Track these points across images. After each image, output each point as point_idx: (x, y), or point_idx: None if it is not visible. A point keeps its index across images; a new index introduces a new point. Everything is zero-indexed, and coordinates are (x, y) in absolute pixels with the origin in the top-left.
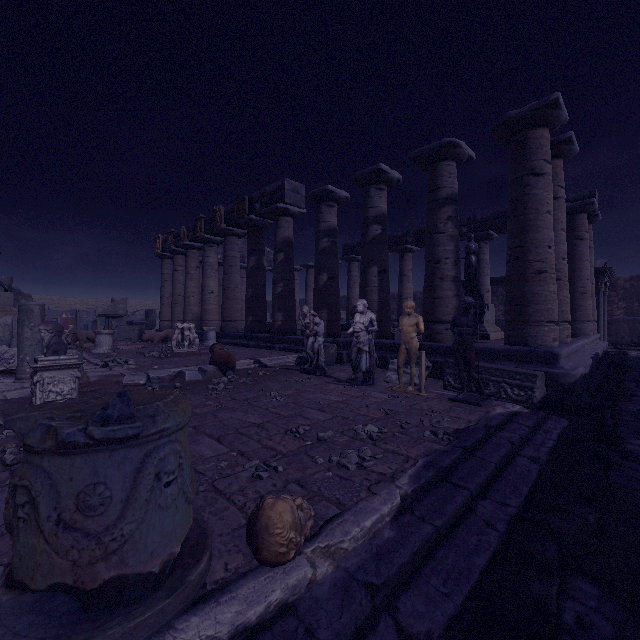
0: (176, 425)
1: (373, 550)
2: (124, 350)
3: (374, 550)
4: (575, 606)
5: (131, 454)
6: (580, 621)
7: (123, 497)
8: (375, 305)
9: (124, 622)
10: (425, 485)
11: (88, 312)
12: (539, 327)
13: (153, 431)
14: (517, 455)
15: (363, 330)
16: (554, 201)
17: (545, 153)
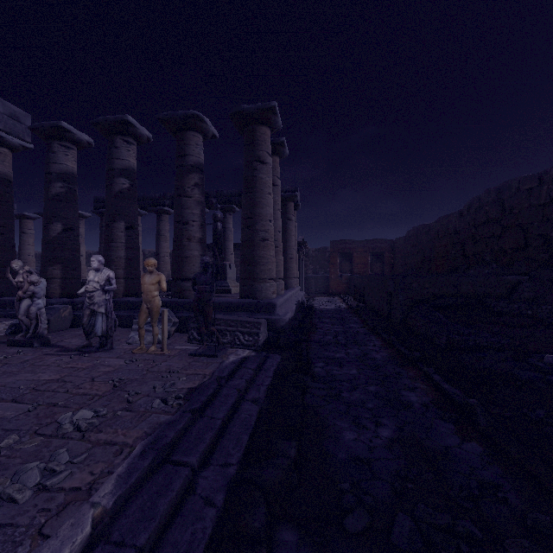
0: None
1: None
2: None
3: None
4: None
5: None
6: None
7: None
8: (122, 262)
9: None
10: (137, 482)
11: None
12: (264, 283)
13: None
14: (243, 401)
15: (98, 289)
16: (274, 187)
17: (268, 147)
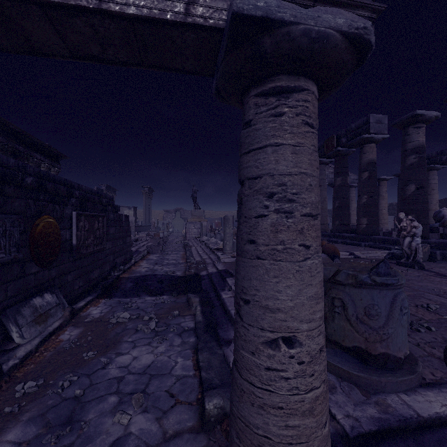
0: (404, 283)
1: None
2: None
3: None
4: None
5: (388, 293)
6: None
7: (385, 314)
8: None
9: (393, 376)
10: None
11: None
12: None
13: (398, 283)
14: None
15: None
16: None
17: None
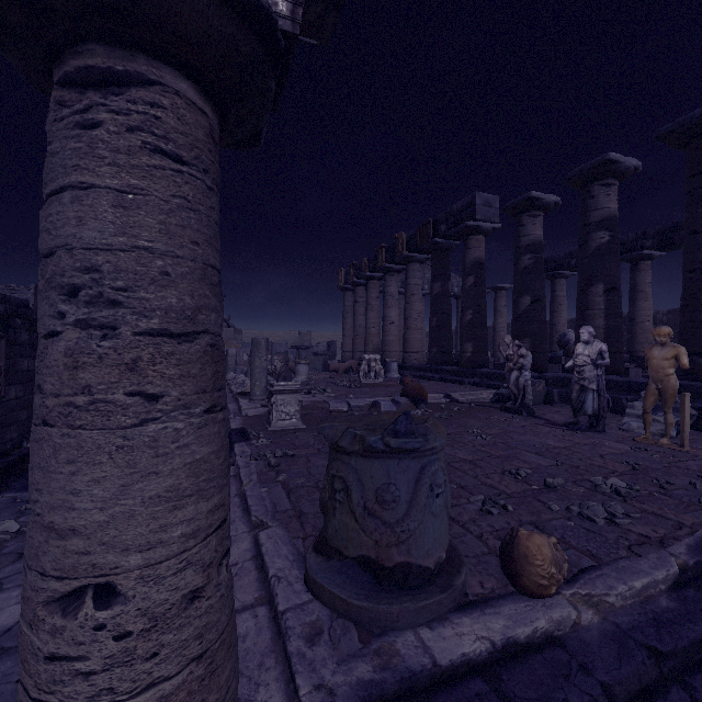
0: (441, 445)
1: (648, 615)
2: (317, 379)
3: (649, 615)
4: None
5: (412, 464)
6: None
7: (407, 499)
8: (600, 332)
9: (413, 600)
10: None
11: (280, 344)
12: None
13: (428, 447)
14: None
15: (588, 364)
16: None
17: None
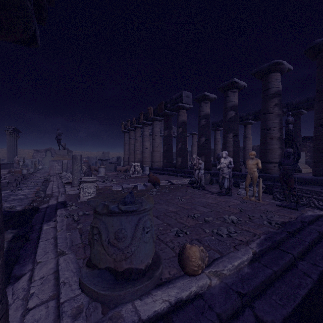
0: (149, 207)
1: (239, 277)
2: (110, 175)
3: (240, 277)
4: None
5: (134, 218)
6: None
7: (131, 235)
8: (231, 153)
9: (133, 287)
10: (266, 249)
11: (93, 158)
12: None
13: (142, 209)
14: (322, 239)
15: (225, 167)
16: None
17: None
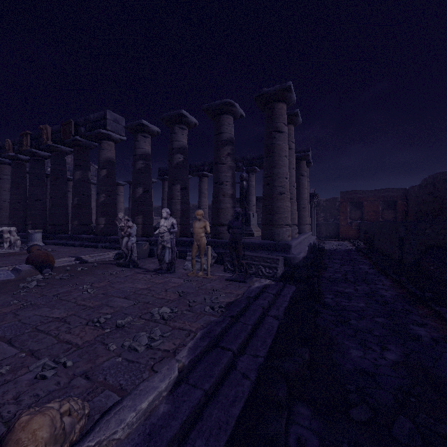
0: None
1: (146, 431)
2: None
3: (147, 430)
4: (296, 429)
5: None
6: (299, 442)
7: None
8: (178, 213)
9: None
10: (200, 354)
11: None
12: (281, 228)
13: None
14: (266, 316)
15: (166, 231)
16: (289, 150)
17: (284, 119)
